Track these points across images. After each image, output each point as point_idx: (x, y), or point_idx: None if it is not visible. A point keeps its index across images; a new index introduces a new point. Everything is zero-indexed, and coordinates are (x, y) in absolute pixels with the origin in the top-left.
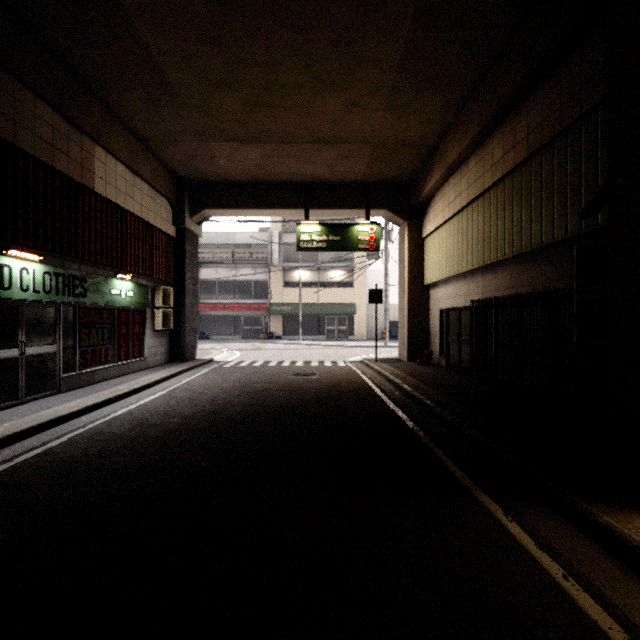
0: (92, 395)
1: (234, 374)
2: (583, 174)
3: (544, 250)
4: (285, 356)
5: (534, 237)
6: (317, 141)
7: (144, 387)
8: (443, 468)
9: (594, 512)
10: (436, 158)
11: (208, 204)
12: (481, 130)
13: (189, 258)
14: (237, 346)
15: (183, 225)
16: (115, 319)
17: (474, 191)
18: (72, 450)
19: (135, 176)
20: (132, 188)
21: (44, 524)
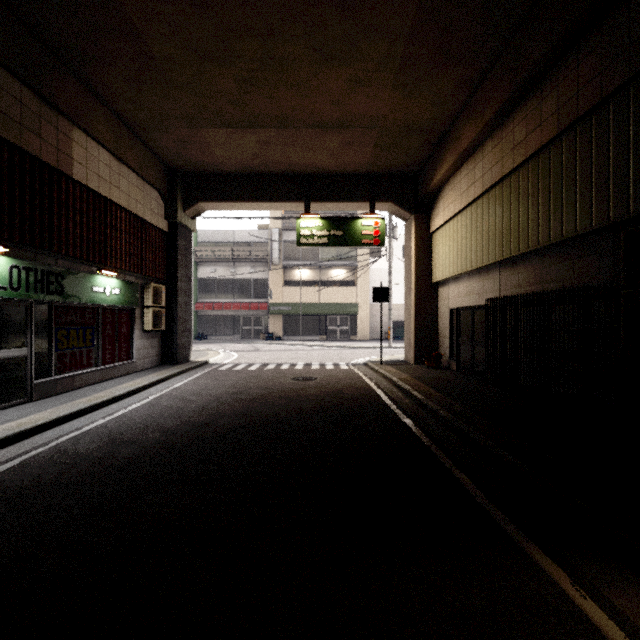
0: (67, 404)
1: (229, 378)
2: (632, 148)
3: (577, 240)
4: (284, 358)
5: (566, 225)
6: (318, 126)
7: (127, 394)
8: (476, 505)
9: None
10: (447, 144)
11: (202, 197)
12: (501, 108)
13: (182, 254)
14: (235, 347)
15: (175, 219)
16: (99, 319)
17: (491, 178)
18: (22, 477)
19: (121, 164)
20: (118, 177)
21: None
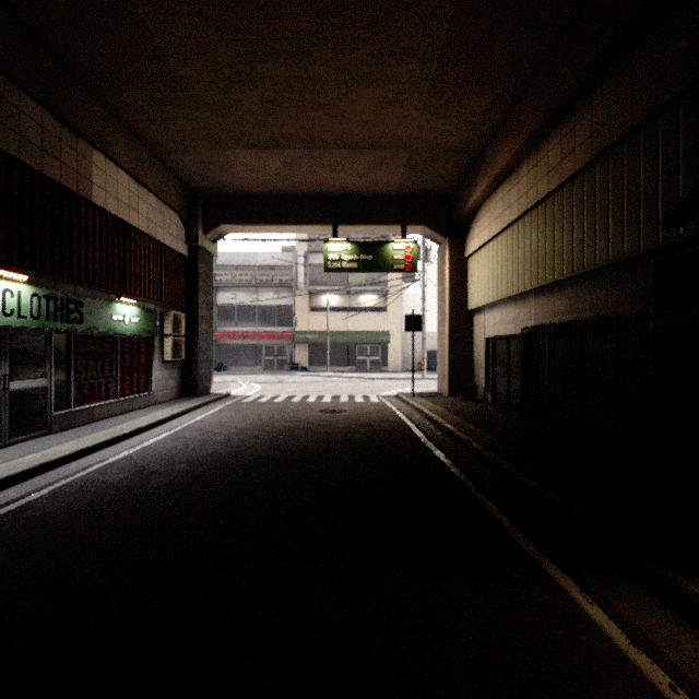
0: (88, 436)
1: (253, 411)
2: (660, 178)
3: (610, 268)
4: (311, 390)
5: (599, 253)
6: (347, 146)
7: (149, 426)
8: (499, 529)
9: (697, 592)
10: (482, 166)
11: (224, 219)
12: (535, 131)
13: (203, 280)
14: (258, 378)
15: (196, 243)
16: (117, 348)
17: (526, 202)
18: (55, 505)
19: (140, 186)
20: (137, 200)
21: (3, 607)
